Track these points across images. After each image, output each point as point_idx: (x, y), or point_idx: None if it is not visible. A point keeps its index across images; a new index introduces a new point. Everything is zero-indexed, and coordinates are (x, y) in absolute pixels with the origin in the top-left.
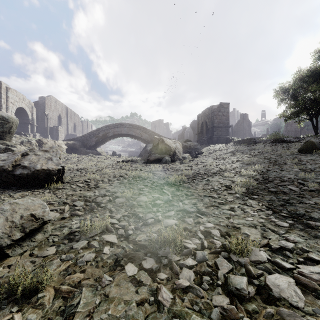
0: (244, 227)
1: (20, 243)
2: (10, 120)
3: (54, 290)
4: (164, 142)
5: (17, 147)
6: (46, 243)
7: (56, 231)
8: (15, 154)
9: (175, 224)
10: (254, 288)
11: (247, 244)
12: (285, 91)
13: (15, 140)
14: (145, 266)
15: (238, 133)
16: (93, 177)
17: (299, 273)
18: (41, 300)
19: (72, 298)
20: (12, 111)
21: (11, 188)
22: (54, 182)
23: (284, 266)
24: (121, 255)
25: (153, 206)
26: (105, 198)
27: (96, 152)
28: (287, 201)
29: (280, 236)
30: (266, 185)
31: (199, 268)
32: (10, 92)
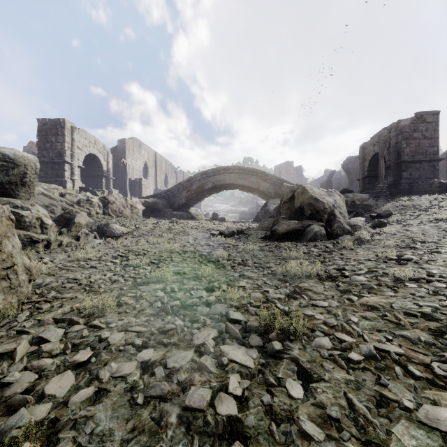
0: None
1: None
2: (19, 160)
3: None
4: (308, 194)
5: (32, 209)
6: None
7: None
8: None
9: None
10: None
11: None
12: None
13: (69, 199)
14: None
15: None
16: (98, 306)
17: None
18: None
19: None
20: (80, 160)
21: None
22: None
23: None
24: None
25: None
26: None
27: (186, 215)
28: None
29: None
30: None
31: None
32: (77, 133)
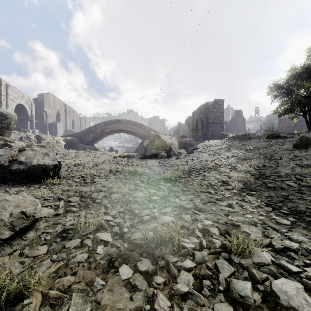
0: (243, 225)
1: (10, 242)
2: (8, 116)
3: (41, 295)
4: (160, 138)
5: (16, 142)
6: (37, 241)
7: (49, 228)
8: (12, 149)
9: (172, 222)
10: (259, 295)
11: (249, 244)
12: (279, 88)
13: (14, 136)
14: (140, 268)
15: (233, 129)
16: (89, 172)
17: (307, 278)
18: (26, 307)
19: (61, 305)
20: (12, 108)
21: (8, 184)
22: (50, 177)
23: (290, 269)
24: (115, 255)
25: (149, 202)
26: (101, 193)
27: (93, 148)
28: (286, 197)
29: (283, 235)
30: (263, 180)
31: (198, 271)
32: (10, 89)
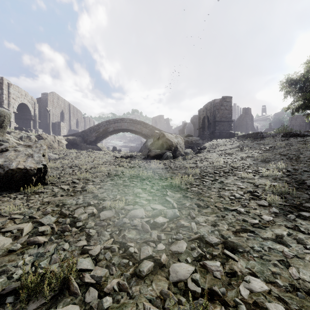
0: None
1: None
2: (1, 113)
3: None
4: (165, 137)
5: (9, 142)
6: None
7: None
8: None
9: (192, 279)
10: None
11: None
12: (293, 83)
13: (14, 136)
14: None
15: (240, 128)
16: (83, 177)
17: None
18: None
19: None
20: (14, 107)
21: None
22: (34, 183)
23: None
24: None
25: (153, 227)
26: (88, 209)
27: (96, 148)
28: None
29: None
30: (309, 192)
31: None
32: (12, 88)
